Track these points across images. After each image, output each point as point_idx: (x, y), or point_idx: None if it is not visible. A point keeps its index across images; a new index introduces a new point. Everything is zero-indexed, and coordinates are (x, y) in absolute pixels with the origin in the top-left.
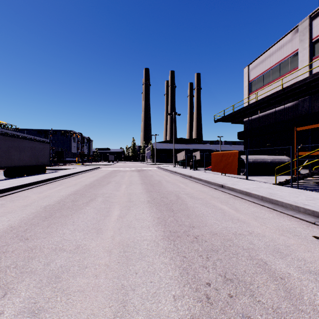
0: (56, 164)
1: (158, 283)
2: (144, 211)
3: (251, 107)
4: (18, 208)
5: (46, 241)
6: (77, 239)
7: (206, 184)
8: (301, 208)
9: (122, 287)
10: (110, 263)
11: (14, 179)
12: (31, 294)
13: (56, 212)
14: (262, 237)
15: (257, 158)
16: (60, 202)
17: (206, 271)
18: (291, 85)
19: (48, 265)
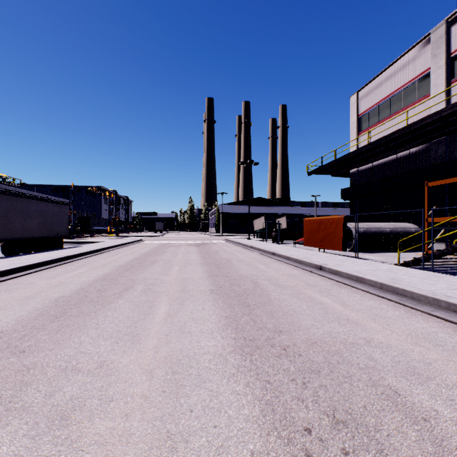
0: (79, 235)
1: (227, 429)
2: (205, 306)
3: (361, 153)
4: (15, 301)
5: (52, 355)
6: (100, 352)
7: (296, 264)
8: (442, 302)
9: (168, 437)
10: (150, 393)
11: (15, 258)
12: (17, 449)
13: (72, 307)
14: (387, 347)
15: (370, 226)
16: (80, 292)
17: (303, 408)
18: (421, 121)
19: (51, 397)
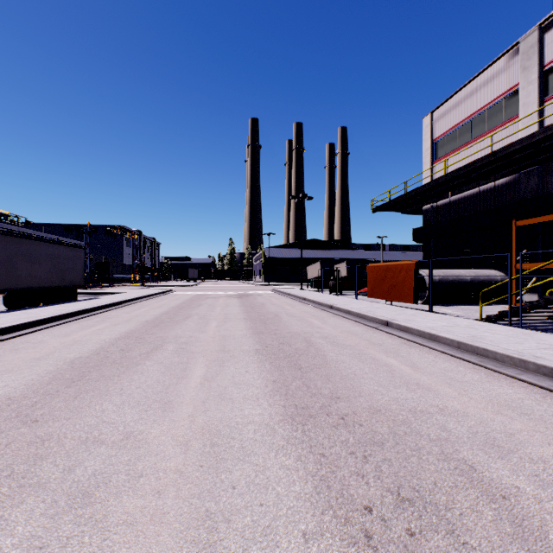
0: (97, 284)
1: (275, 508)
2: (249, 368)
3: (436, 186)
4: (24, 363)
5: (70, 425)
6: (126, 421)
7: (358, 319)
8: (530, 364)
9: (207, 516)
10: (185, 467)
11: (21, 311)
12: (34, 529)
13: (91, 370)
14: (463, 416)
15: (447, 274)
16: (100, 352)
17: (363, 484)
18: (508, 147)
19: (71, 472)
